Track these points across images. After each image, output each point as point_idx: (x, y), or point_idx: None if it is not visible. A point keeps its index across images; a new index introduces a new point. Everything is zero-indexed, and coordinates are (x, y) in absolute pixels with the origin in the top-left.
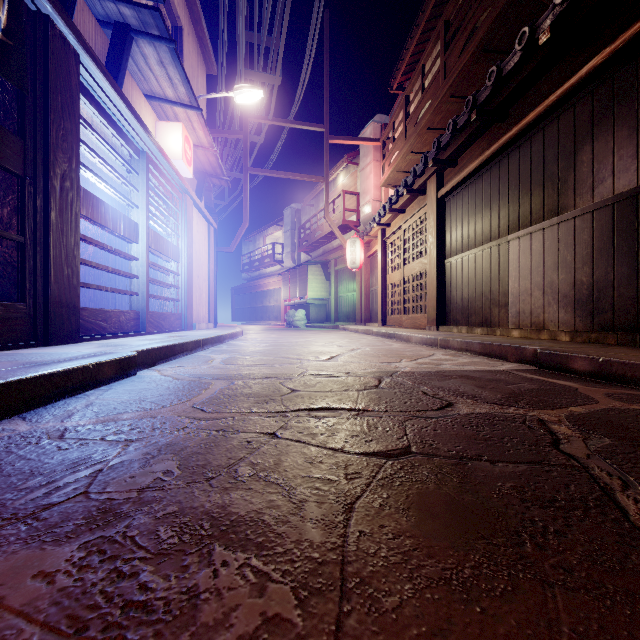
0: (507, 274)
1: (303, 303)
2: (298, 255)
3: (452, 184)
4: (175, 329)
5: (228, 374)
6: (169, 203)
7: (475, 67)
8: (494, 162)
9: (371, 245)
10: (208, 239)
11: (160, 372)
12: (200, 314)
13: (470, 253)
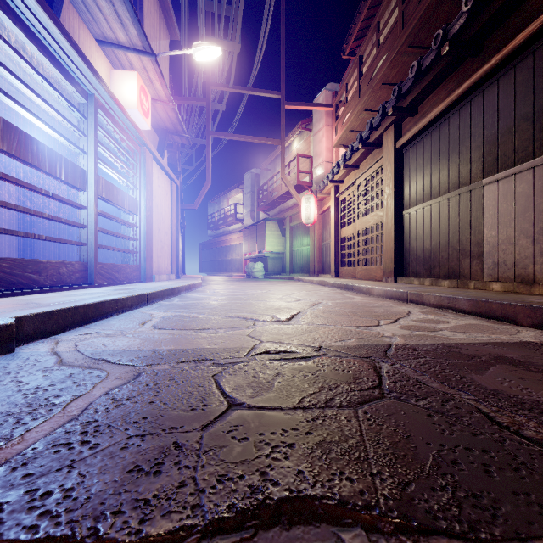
0: (481, 222)
1: (261, 256)
2: (257, 214)
3: (412, 132)
4: (132, 281)
5: (146, 351)
6: (125, 154)
7: (437, 11)
8: (464, 102)
9: (324, 202)
10: (170, 195)
11: (55, 345)
12: (161, 266)
13: (433, 202)
